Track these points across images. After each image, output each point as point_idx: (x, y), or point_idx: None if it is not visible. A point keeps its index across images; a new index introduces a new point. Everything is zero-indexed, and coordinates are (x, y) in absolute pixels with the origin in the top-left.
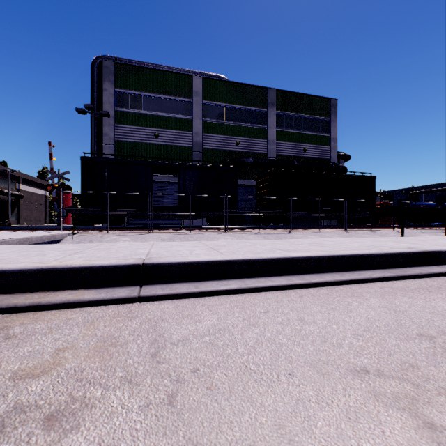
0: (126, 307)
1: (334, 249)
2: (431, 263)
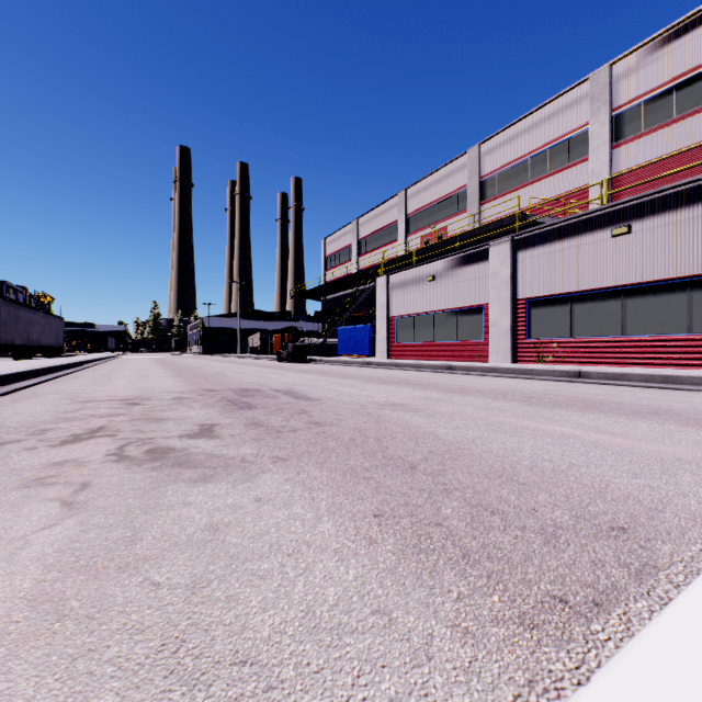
0: None
1: None
2: None
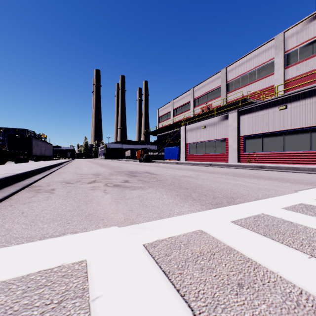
0: (39, 183)
1: (22, 168)
2: (46, 170)
